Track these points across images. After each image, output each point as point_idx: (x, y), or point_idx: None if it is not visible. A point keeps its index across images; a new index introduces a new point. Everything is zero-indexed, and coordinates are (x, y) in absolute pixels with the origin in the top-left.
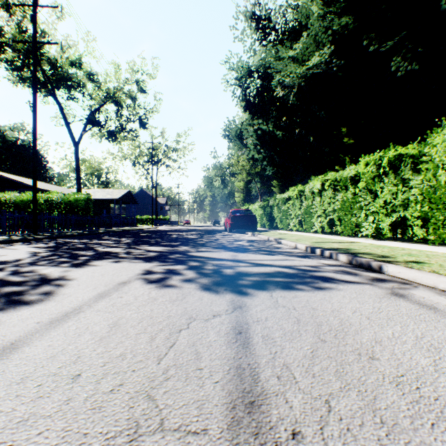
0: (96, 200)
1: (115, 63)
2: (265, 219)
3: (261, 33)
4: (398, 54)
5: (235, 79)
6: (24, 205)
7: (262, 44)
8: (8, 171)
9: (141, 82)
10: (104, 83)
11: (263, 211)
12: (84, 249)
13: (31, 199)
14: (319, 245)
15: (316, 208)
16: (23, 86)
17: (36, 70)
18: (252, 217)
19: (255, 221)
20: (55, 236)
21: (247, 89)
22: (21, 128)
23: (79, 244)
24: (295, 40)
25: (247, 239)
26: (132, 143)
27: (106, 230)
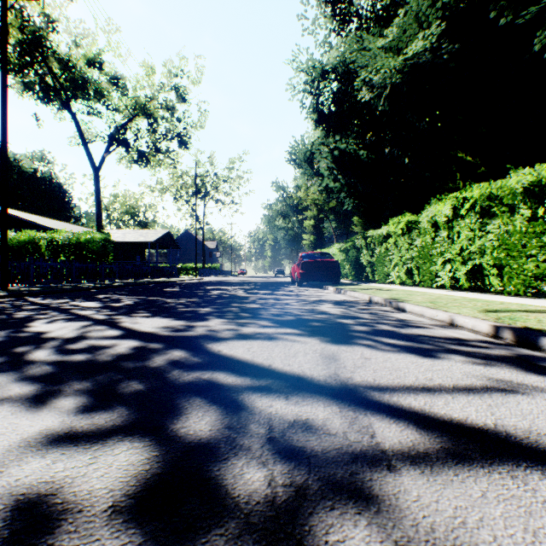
0: (127, 243)
1: (147, 64)
2: (347, 268)
3: (339, 20)
4: (545, 26)
5: (305, 84)
6: (20, 248)
7: (340, 35)
8: (25, 210)
9: (181, 88)
10: (134, 91)
11: (345, 256)
12: (1, 326)
13: (30, 240)
14: (520, 322)
15: (442, 247)
16: (30, 95)
17: (6, 39)
18: (333, 263)
19: (337, 270)
20: (27, 293)
21: (320, 96)
22: (41, 157)
23: (26, 311)
24: (386, 24)
25: (332, 299)
26: (173, 171)
27: (127, 282)
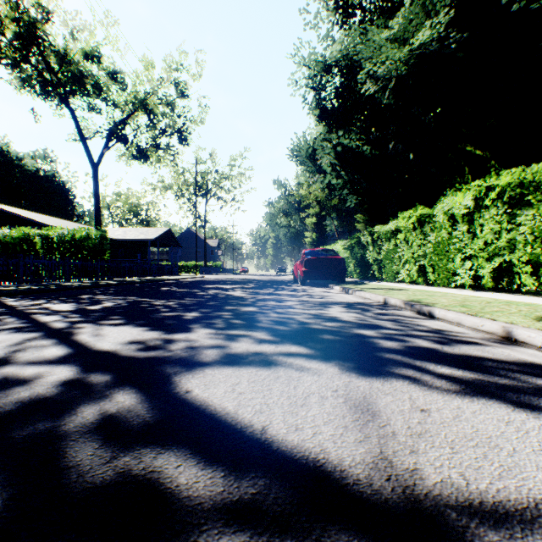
0: (127, 241)
1: (146, 59)
2: (352, 265)
3: (342, 13)
4: None
5: (307, 78)
6: (14, 245)
7: (343, 28)
8: (28, 208)
9: (181, 83)
10: (133, 86)
11: (350, 253)
12: None
13: (24, 238)
14: None
15: (461, 242)
16: (28, 91)
17: None
18: (338, 260)
19: (343, 268)
20: (4, 292)
21: (323, 91)
22: (44, 155)
23: None
24: (391, 15)
25: (341, 300)
26: (174, 169)
27: (122, 280)
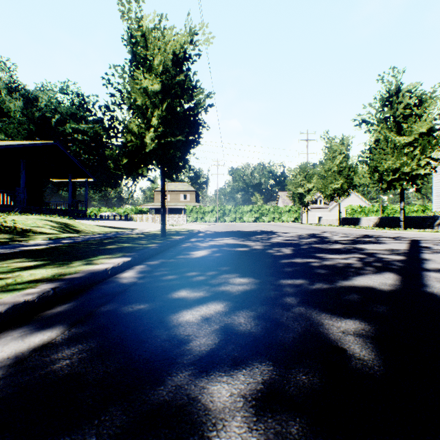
0: None
1: None
2: None
3: None
4: None
5: None
6: None
7: None
8: None
9: None
10: None
11: None
12: None
13: None
14: None
15: None
16: None
17: None
18: None
19: None
20: None
21: None
22: None
23: None
24: None
25: None
26: None
27: None
